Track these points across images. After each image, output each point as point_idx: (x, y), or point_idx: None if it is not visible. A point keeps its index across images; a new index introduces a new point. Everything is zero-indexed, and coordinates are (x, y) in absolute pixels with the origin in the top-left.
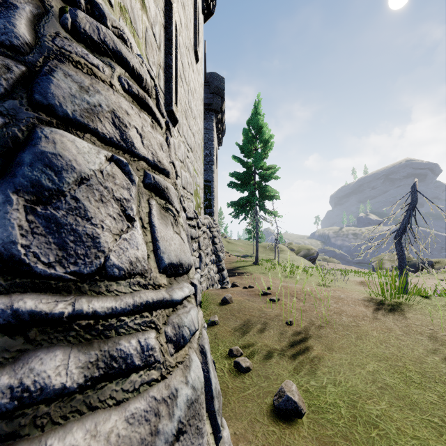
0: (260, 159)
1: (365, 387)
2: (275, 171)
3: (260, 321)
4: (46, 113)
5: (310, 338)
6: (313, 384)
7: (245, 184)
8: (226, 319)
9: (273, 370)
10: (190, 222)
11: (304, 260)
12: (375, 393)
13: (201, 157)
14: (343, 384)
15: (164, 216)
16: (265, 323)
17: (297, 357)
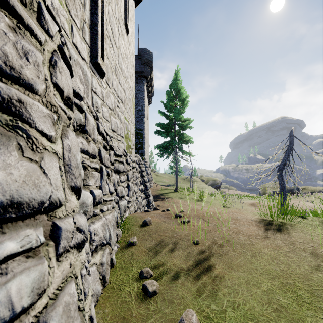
0: (178, 113)
1: (262, 309)
2: (190, 122)
3: (172, 241)
4: None
5: (213, 256)
6: (214, 308)
7: (168, 132)
8: (144, 239)
9: (178, 292)
10: (118, 159)
11: (211, 188)
12: (272, 317)
13: (132, 110)
14: (241, 307)
15: (1, 135)
16: (175, 242)
17: (200, 277)
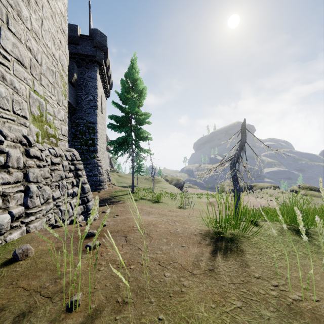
0: (135, 106)
1: None
2: (148, 116)
3: (25, 306)
4: None
5: None
6: None
7: (123, 126)
8: None
9: None
10: None
11: (174, 187)
12: None
13: (61, 88)
14: None
15: None
16: (29, 309)
17: None
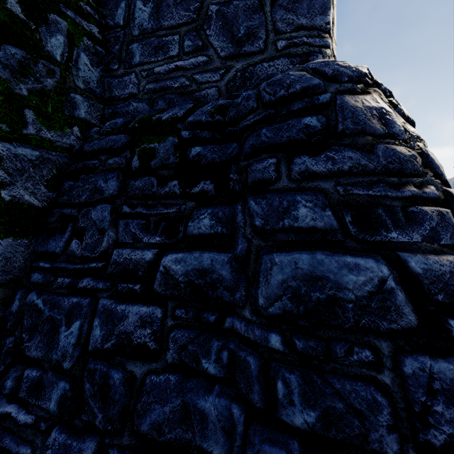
0: None
1: None
2: None
3: None
4: (438, 179)
5: None
6: None
7: None
8: None
9: None
10: None
11: None
12: None
13: None
14: None
15: None
16: None
17: None
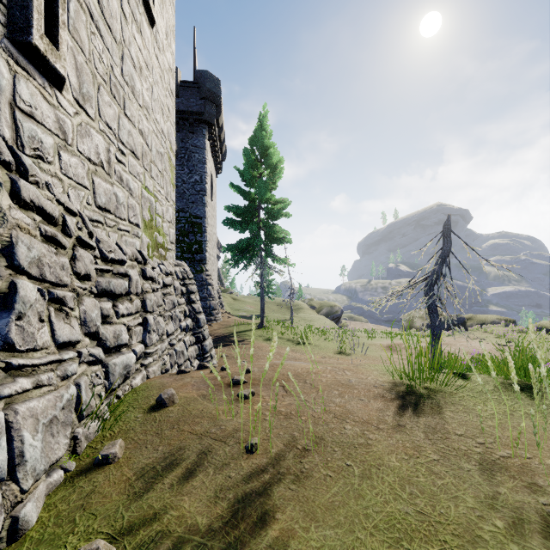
0: (265, 190)
1: None
2: (286, 205)
3: (202, 446)
4: None
5: (278, 484)
6: None
7: (247, 222)
8: (140, 445)
9: None
10: (110, 267)
11: (326, 319)
12: None
13: (169, 176)
14: None
15: None
16: (208, 449)
17: None
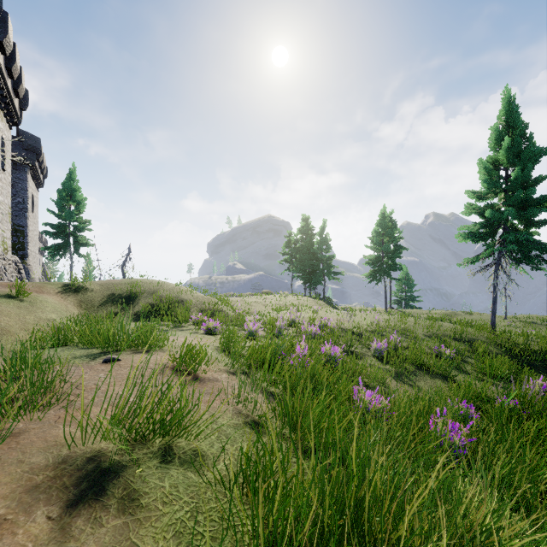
0: (73, 216)
1: None
2: (88, 225)
3: None
4: None
5: None
6: None
7: (60, 233)
8: None
9: None
10: None
11: None
12: None
13: (9, 219)
14: None
15: None
16: None
17: None
